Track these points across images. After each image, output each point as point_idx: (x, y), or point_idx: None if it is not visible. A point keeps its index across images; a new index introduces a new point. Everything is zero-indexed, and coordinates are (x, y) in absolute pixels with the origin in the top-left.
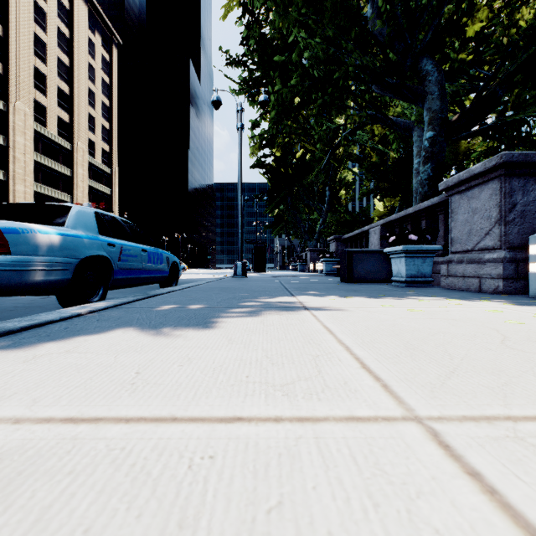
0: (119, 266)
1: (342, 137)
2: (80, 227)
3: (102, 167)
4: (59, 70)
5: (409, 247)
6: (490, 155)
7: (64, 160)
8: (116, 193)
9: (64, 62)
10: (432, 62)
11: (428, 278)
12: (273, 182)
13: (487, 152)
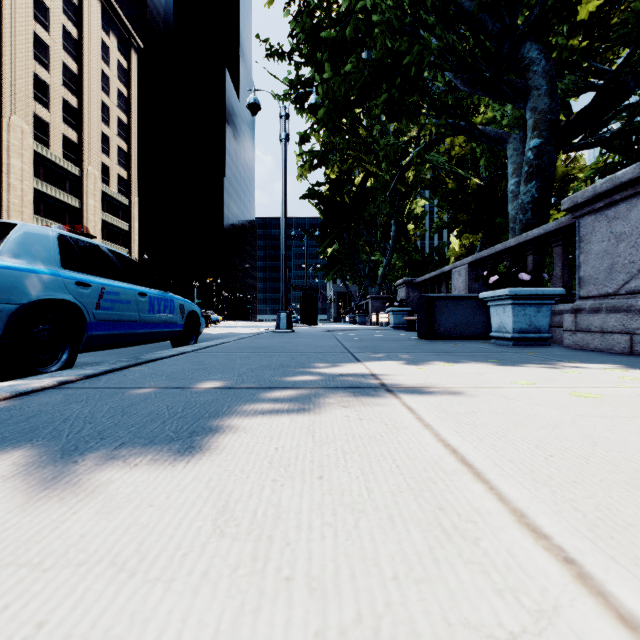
0: (97, 317)
1: (415, 154)
2: (26, 255)
3: (118, 197)
4: (66, 79)
5: (519, 290)
6: (607, 174)
7: (71, 188)
8: (136, 229)
9: (71, 69)
10: (538, 47)
11: (544, 334)
12: (326, 215)
13: (604, 170)
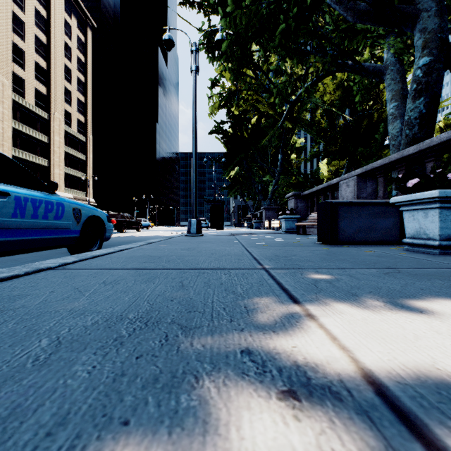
0: None
1: (303, 89)
2: None
3: (78, 135)
4: (37, 47)
5: (450, 192)
6: None
7: (41, 128)
8: (91, 159)
9: (41, 40)
10: None
11: None
12: (230, 147)
13: None
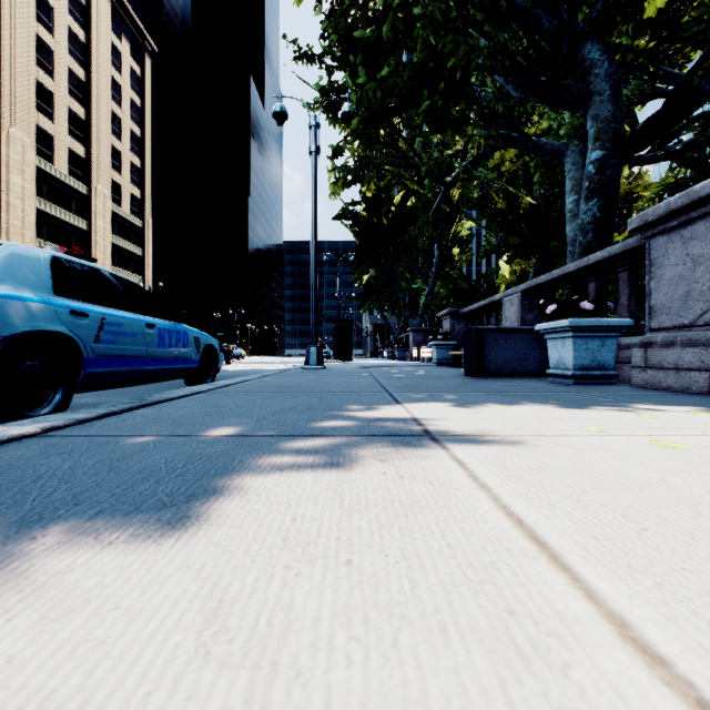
0: (96, 351)
1: (461, 169)
2: (11, 279)
3: (131, 218)
4: (72, 87)
5: (581, 321)
6: (677, 191)
7: (77, 208)
8: (150, 253)
9: (77, 75)
10: (600, 47)
11: (609, 371)
12: (362, 238)
13: (673, 187)
